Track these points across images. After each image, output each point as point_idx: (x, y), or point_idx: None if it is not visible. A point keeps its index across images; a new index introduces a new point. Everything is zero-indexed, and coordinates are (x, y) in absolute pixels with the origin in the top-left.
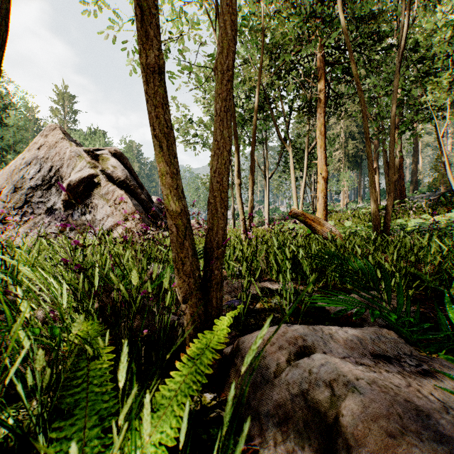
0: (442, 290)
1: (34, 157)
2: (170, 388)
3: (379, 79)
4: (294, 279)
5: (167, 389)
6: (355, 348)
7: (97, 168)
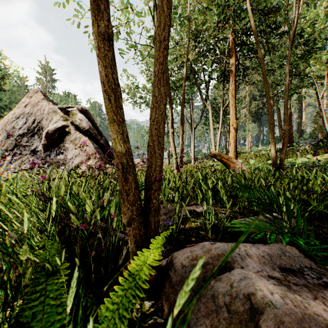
0: (327, 212)
1: (22, 113)
2: (114, 301)
3: (275, 55)
4: (213, 203)
5: (111, 303)
6: (266, 262)
7: (68, 121)
